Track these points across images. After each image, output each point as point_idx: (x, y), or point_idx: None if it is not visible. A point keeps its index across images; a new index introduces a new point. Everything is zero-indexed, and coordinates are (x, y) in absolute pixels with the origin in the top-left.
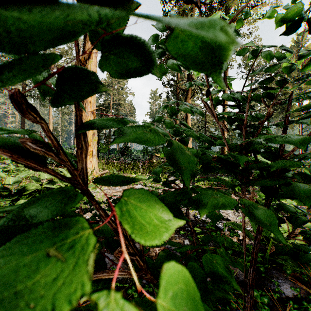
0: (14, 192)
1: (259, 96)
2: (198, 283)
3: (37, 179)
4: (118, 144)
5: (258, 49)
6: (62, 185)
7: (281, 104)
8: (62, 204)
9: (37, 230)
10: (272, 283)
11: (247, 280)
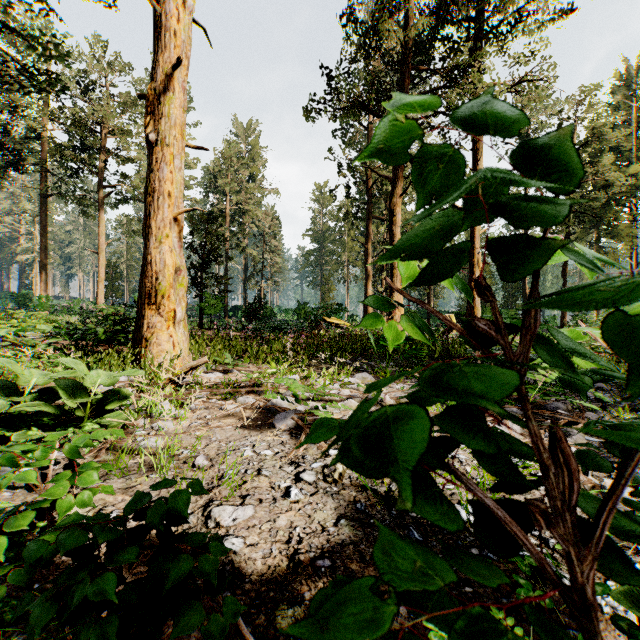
0: None
1: None
2: None
3: (7, 385)
4: (245, 296)
5: None
6: (70, 405)
7: None
8: None
9: None
10: None
11: None
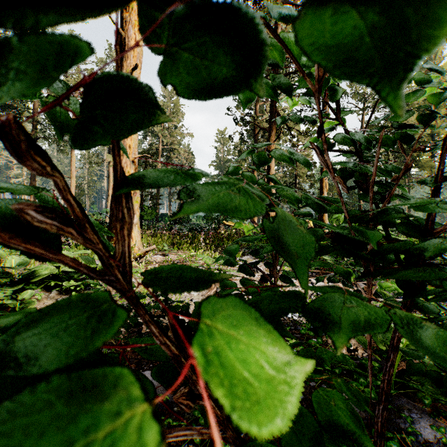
0: (19, 278)
1: (384, 137)
2: (303, 443)
3: None
4: (170, 207)
5: None
6: None
7: (419, 150)
8: (68, 336)
9: (11, 402)
10: (402, 418)
11: (364, 413)
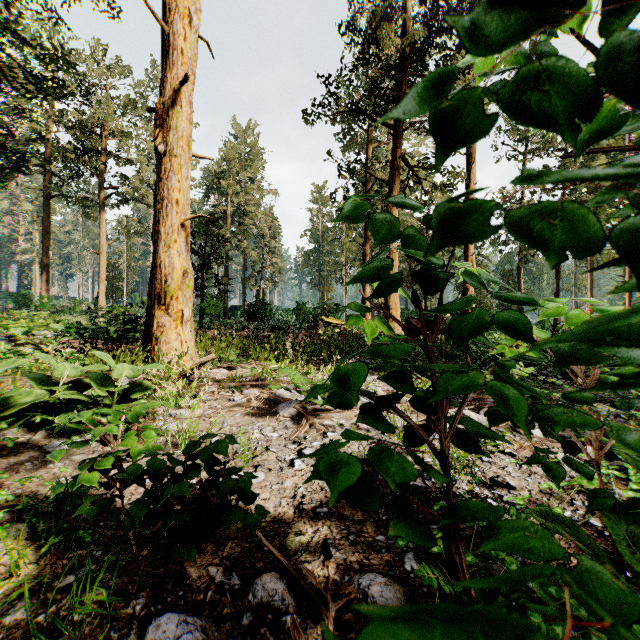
0: None
1: None
2: None
3: (42, 377)
4: (244, 296)
5: None
6: (100, 393)
7: None
8: None
9: None
10: None
11: None
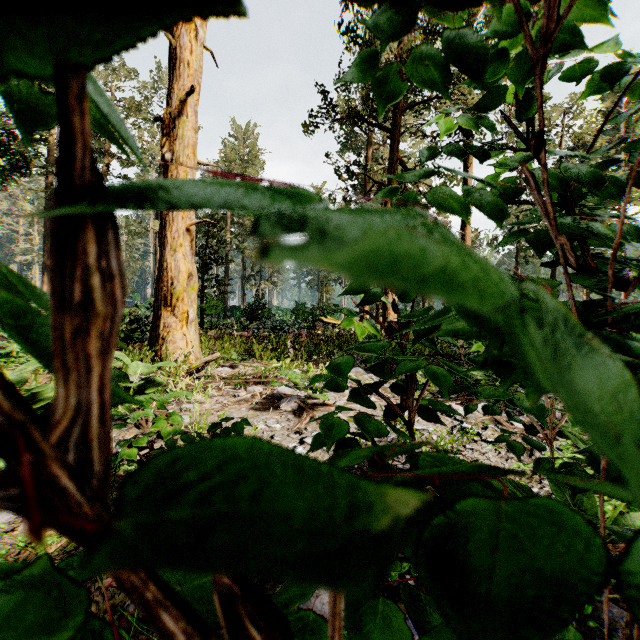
0: None
1: None
2: None
3: None
4: (244, 296)
5: (589, 57)
6: None
7: None
8: None
9: None
10: None
11: None
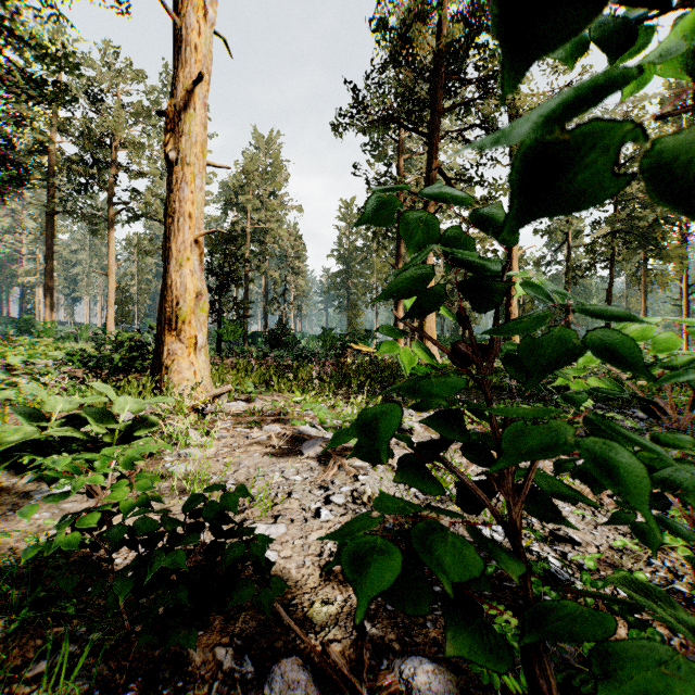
0: None
1: None
2: None
3: (33, 411)
4: (266, 321)
5: None
6: (98, 431)
7: None
8: None
9: None
10: None
11: None
